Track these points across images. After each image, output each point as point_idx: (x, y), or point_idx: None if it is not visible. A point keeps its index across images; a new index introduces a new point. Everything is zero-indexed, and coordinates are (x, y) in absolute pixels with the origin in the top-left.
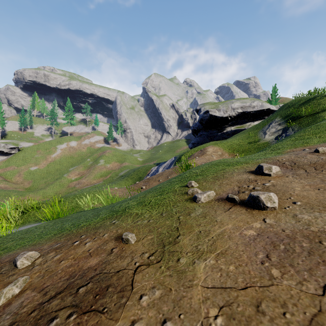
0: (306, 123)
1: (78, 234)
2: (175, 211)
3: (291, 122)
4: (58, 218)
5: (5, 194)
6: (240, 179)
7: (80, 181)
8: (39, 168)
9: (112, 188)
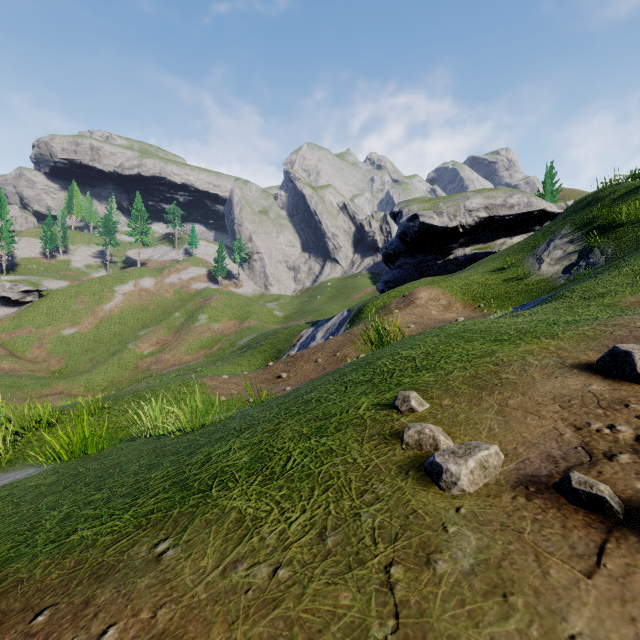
0: (632, 238)
1: (39, 591)
2: (370, 524)
3: (598, 236)
4: (83, 455)
5: (12, 384)
6: (562, 394)
7: (160, 356)
8: (80, 331)
9: (218, 376)
